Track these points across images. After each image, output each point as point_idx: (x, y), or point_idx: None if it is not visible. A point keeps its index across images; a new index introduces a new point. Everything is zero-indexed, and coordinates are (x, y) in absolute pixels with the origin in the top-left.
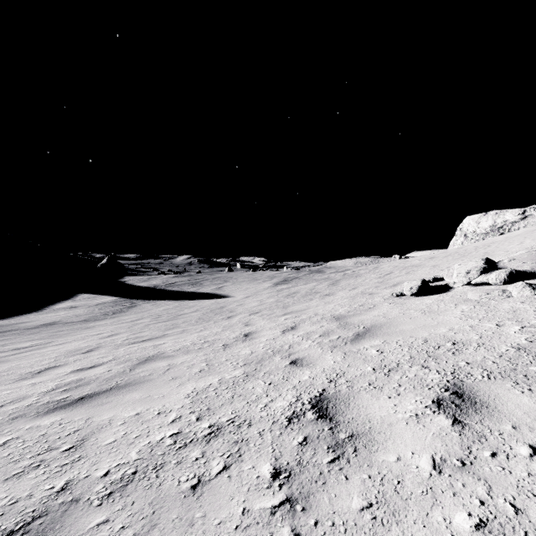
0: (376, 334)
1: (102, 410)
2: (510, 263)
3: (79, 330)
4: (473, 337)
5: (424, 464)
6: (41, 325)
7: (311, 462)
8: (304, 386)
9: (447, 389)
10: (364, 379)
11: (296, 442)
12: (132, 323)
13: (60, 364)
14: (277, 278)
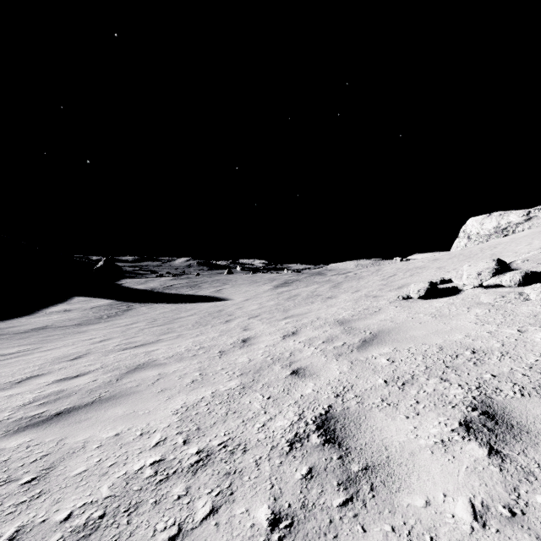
0: (384, 340)
1: (78, 429)
2: (524, 264)
3: (71, 334)
4: (494, 345)
5: (461, 512)
6: (32, 329)
7: (318, 504)
8: (307, 401)
9: (475, 408)
10: (376, 394)
11: (300, 475)
12: (126, 327)
13: (44, 373)
14: (277, 280)
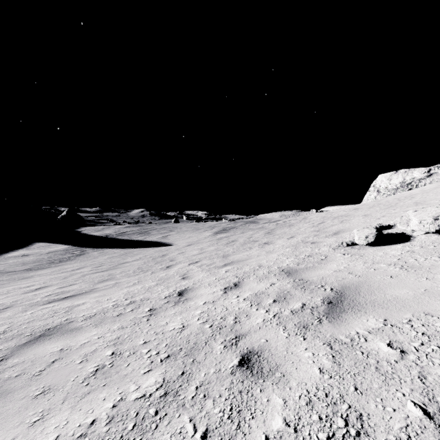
0: (360, 304)
1: None
2: None
3: (15, 280)
4: None
5: None
6: None
7: None
8: None
9: None
10: None
11: None
12: (71, 273)
13: None
14: (217, 228)
